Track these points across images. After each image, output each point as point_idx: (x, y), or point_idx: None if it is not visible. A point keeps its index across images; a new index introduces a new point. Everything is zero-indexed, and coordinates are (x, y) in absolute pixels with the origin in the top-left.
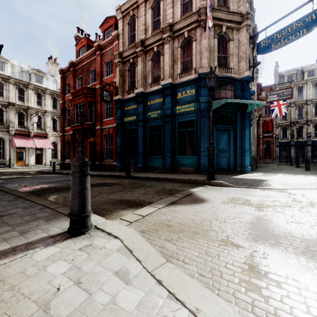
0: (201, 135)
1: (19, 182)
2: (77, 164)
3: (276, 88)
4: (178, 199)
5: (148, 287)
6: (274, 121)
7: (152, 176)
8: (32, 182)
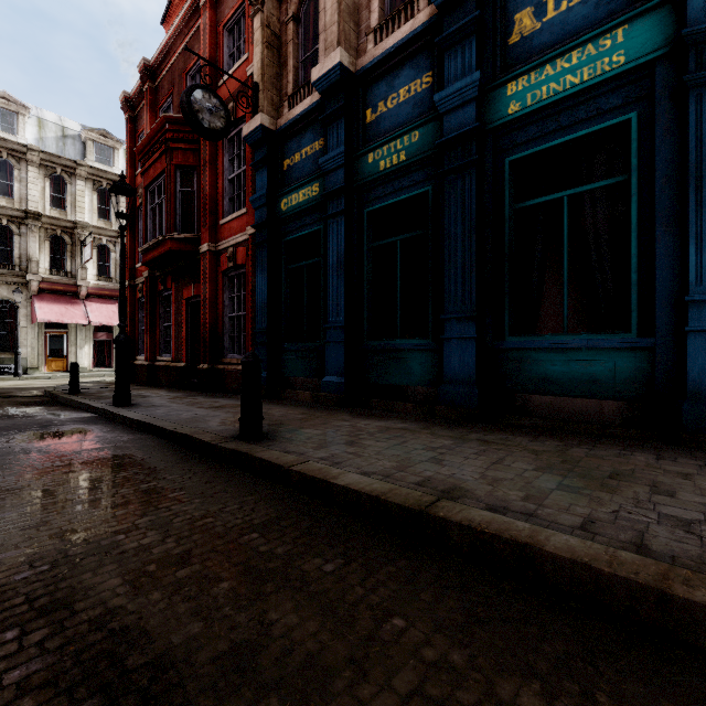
0: (689, 200)
1: None
2: None
3: None
4: None
5: None
6: None
7: (379, 468)
8: None
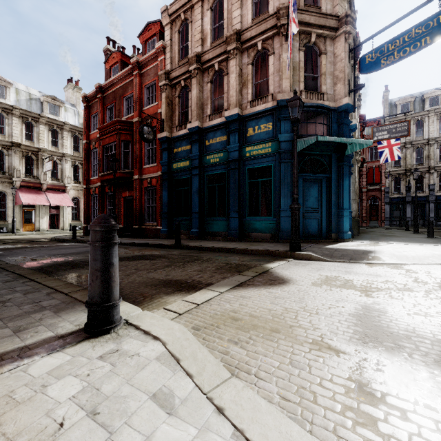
0: (281, 187)
1: (24, 253)
2: (97, 228)
3: (385, 123)
4: (248, 279)
5: (202, 418)
6: (383, 168)
7: (212, 245)
8: (42, 253)
